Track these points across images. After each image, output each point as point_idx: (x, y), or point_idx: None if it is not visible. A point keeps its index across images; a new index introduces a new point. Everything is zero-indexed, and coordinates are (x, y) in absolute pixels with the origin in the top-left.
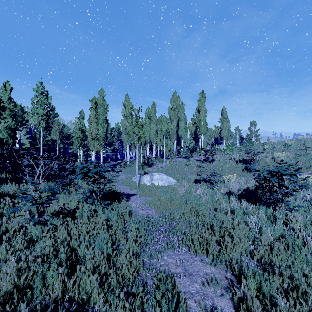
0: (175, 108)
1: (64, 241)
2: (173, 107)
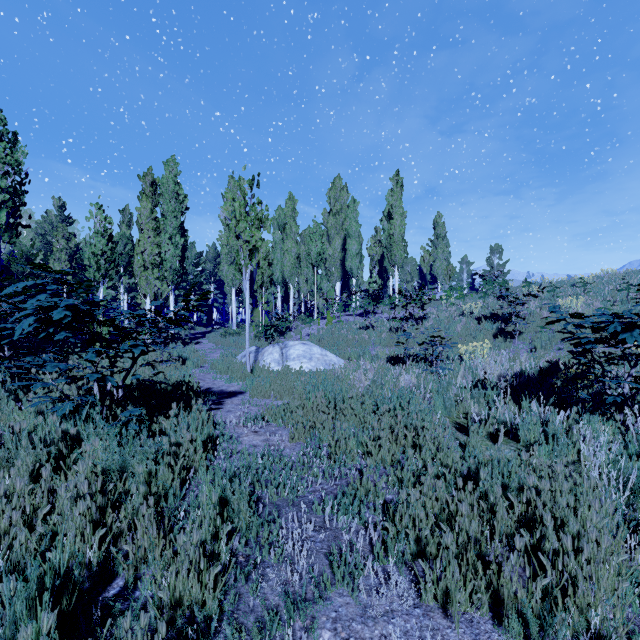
0: (339, 212)
1: None
2: (334, 208)
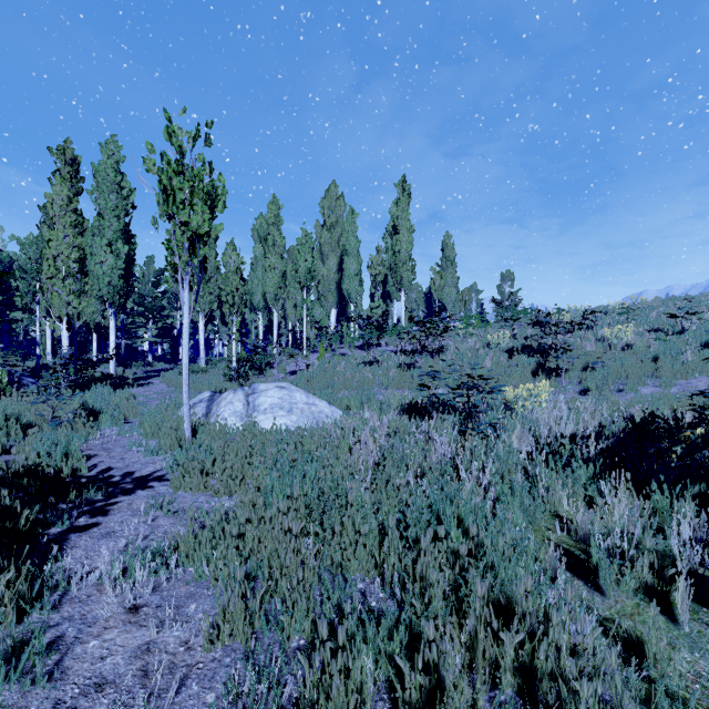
0: (334, 225)
1: None
2: (329, 221)
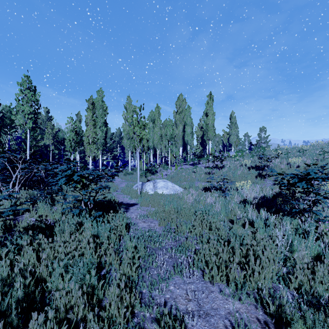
0: (181, 112)
1: (26, 269)
2: (179, 110)
